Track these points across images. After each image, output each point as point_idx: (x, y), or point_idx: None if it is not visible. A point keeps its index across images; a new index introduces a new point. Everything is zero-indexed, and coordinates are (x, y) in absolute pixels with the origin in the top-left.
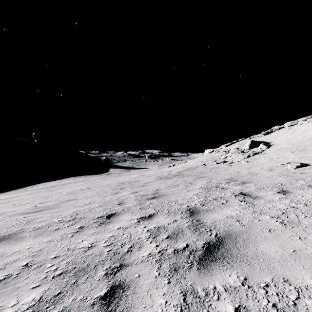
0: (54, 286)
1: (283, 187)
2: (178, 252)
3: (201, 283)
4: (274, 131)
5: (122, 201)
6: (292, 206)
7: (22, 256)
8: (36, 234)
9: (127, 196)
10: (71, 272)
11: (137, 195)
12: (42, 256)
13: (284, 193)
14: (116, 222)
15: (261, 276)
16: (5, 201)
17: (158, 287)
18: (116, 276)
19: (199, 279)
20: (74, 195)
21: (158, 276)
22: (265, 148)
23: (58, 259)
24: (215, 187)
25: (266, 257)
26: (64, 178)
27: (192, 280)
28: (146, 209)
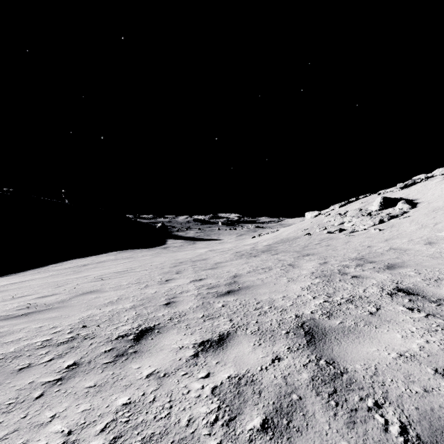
0: None
1: None
2: None
3: None
4: (418, 183)
5: (173, 298)
6: None
7: None
8: None
9: (184, 288)
10: None
11: (200, 286)
12: None
13: None
14: (150, 352)
15: None
16: (3, 288)
17: None
18: None
19: None
20: (101, 282)
21: None
22: (408, 208)
23: None
24: (340, 275)
25: None
26: (102, 253)
27: None
28: (213, 319)
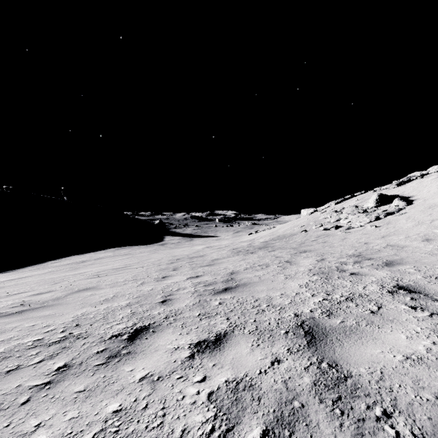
0: None
1: None
2: None
3: None
4: (413, 180)
5: (169, 295)
6: None
7: None
8: None
9: (180, 285)
10: None
11: (197, 283)
12: None
13: None
14: (144, 353)
15: None
16: (0, 285)
17: None
18: None
19: None
20: (98, 279)
21: None
22: (404, 205)
23: None
24: (338, 272)
25: None
26: (101, 250)
27: None
28: (210, 317)
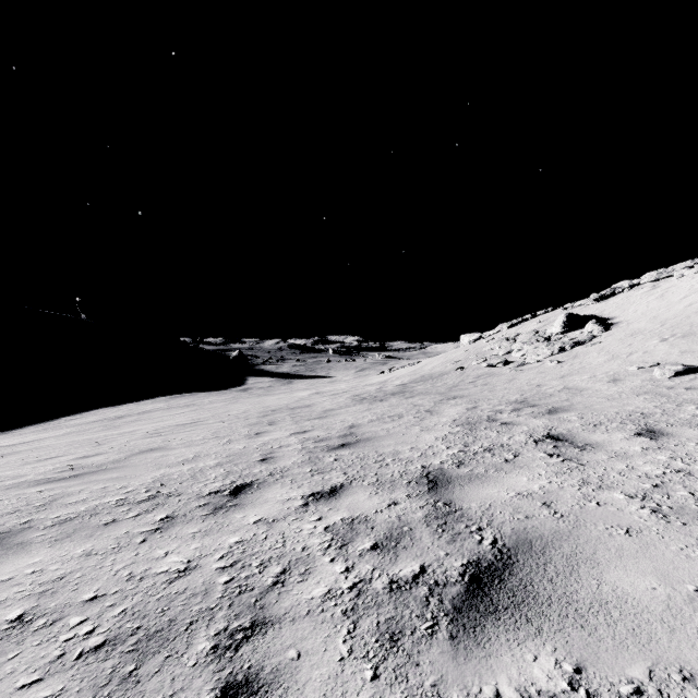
0: (79, 684)
1: (648, 421)
2: (400, 587)
3: (461, 682)
4: (619, 294)
5: (269, 453)
6: (677, 470)
7: (13, 593)
8: (58, 536)
9: (282, 442)
10: (127, 641)
11: (305, 440)
12: (63, 594)
13: (653, 437)
14: (253, 505)
15: (619, 663)
16: (7, 450)
17: (347, 692)
18: (240, 656)
19: (455, 669)
20: (162, 438)
21: (347, 658)
22: (600, 331)
23: (101, 604)
24: (487, 422)
25: (628, 606)
26: (145, 399)
27: (437, 670)
28: (324, 473)
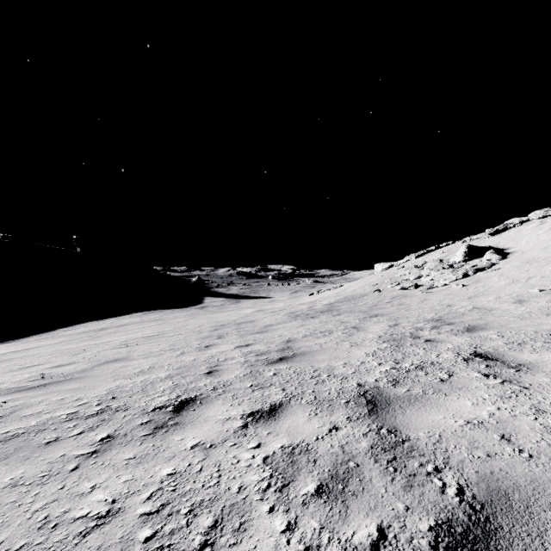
0: None
1: None
2: None
3: None
4: (511, 228)
5: (215, 366)
6: None
7: None
8: None
9: (228, 355)
10: None
11: (248, 353)
12: None
13: None
14: (193, 424)
15: None
16: (5, 357)
17: None
18: None
19: None
20: (127, 349)
21: None
22: (498, 259)
23: None
24: (411, 339)
25: None
26: (124, 315)
27: None
28: (263, 389)
